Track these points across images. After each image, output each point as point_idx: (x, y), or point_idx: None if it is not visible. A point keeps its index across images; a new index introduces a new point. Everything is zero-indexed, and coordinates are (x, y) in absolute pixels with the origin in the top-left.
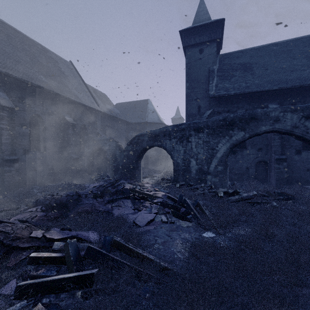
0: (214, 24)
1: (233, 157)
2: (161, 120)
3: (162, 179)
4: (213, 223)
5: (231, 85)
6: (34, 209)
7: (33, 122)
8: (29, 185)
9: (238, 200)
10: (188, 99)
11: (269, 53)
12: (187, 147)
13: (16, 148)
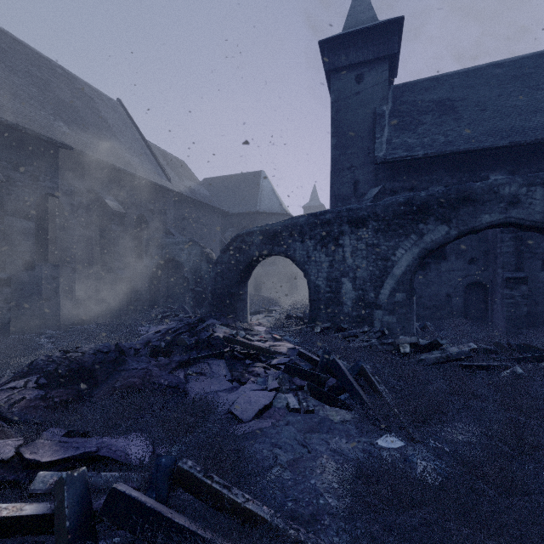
0: (383, 28)
1: (422, 276)
2: (284, 209)
3: (287, 317)
4: (397, 415)
5: (417, 140)
6: (20, 384)
7: (44, 209)
8: (35, 329)
9: (440, 361)
10: (335, 168)
11: (488, 80)
12: (335, 256)
13: (9, 259)
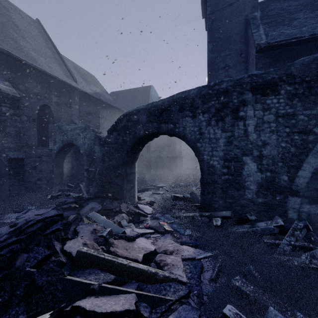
0: None
1: None
2: None
3: (174, 198)
4: None
5: (295, 30)
6: None
7: None
8: None
9: None
10: (211, 68)
11: None
12: (234, 131)
13: None
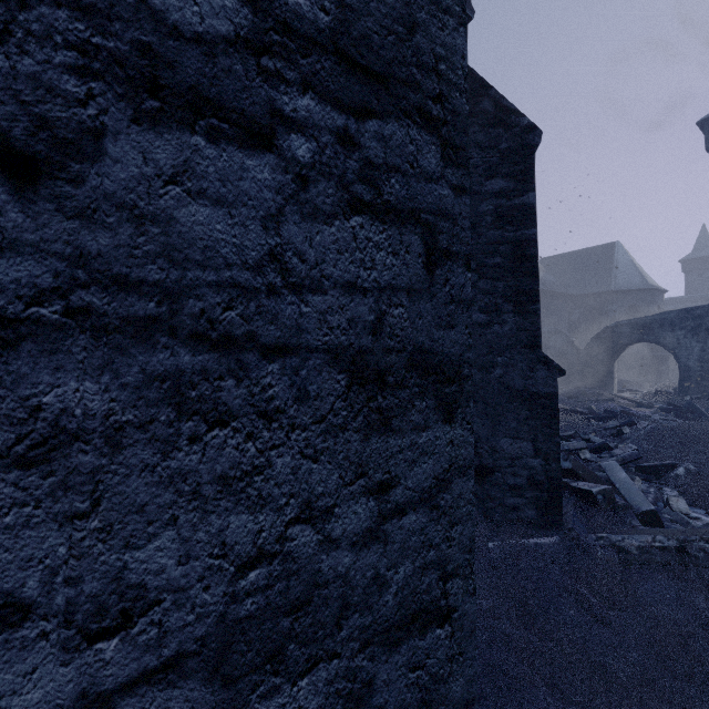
0: None
1: None
2: (648, 283)
3: (656, 392)
4: None
5: None
6: None
7: None
8: None
9: None
10: None
11: None
12: (706, 343)
13: None
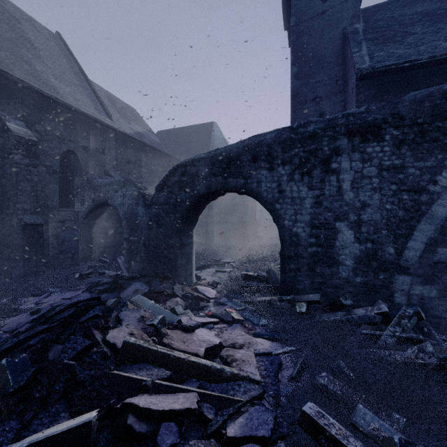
0: None
1: None
2: None
3: (246, 277)
4: None
5: (410, 49)
6: None
7: None
8: None
9: None
10: (296, 100)
11: None
12: (324, 188)
13: None
